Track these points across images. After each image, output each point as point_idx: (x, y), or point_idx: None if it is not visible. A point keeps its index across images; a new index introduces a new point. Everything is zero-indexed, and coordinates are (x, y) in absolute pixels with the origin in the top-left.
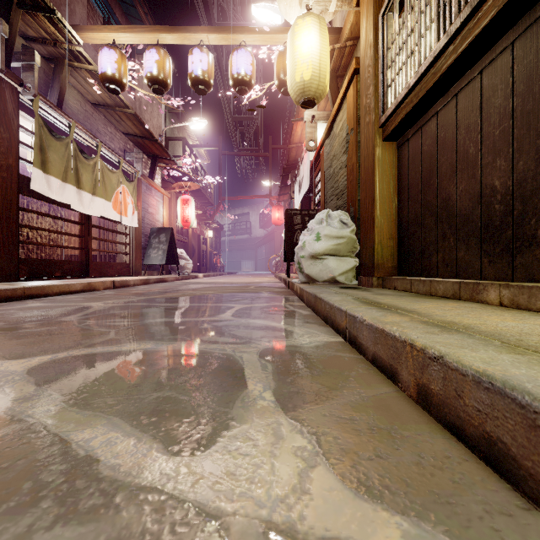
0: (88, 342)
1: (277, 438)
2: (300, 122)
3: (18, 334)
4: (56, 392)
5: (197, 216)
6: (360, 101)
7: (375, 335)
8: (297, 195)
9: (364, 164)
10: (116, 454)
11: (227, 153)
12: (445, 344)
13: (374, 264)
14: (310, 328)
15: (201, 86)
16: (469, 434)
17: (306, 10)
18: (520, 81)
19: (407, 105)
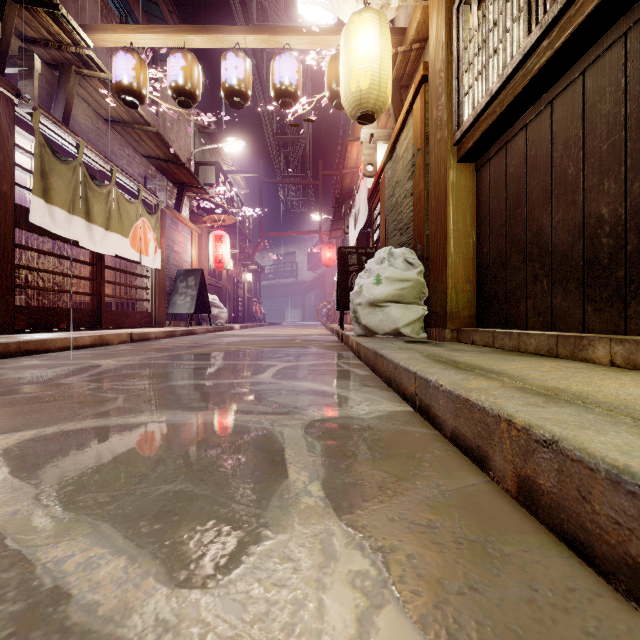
0: (87, 413)
1: (327, 557)
2: (356, 143)
3: (2, 401)
4: (31, 484)
5: (233, 256)
6: (430, 114)
7: (455, 405)
8: (352, 230)
9: (434, 191)
10: (96, 584)
11: (269, 180)
12: (558, 422)
13: (447, 313)
14: (369, 393)
15: (236, 98)
16: (601, 555)
17: (364, 5)
18: (635, 81)
19: (488, 116)
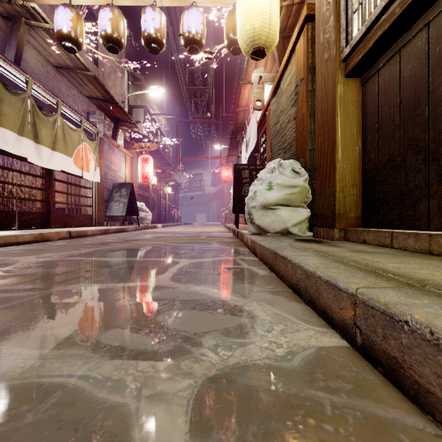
0: None
1: None
2: (248, 86)
3: None
4: None
5: (158, 174)
6: (316, 40)
7: None
8: (244, 154)
9: (321, 107)
10: None
11: (183, 120)
12: None
13: (335, 214)
14: (277, 306)
15: (153, 44)
16: None
17: None
18: None
19: (384, 21)
